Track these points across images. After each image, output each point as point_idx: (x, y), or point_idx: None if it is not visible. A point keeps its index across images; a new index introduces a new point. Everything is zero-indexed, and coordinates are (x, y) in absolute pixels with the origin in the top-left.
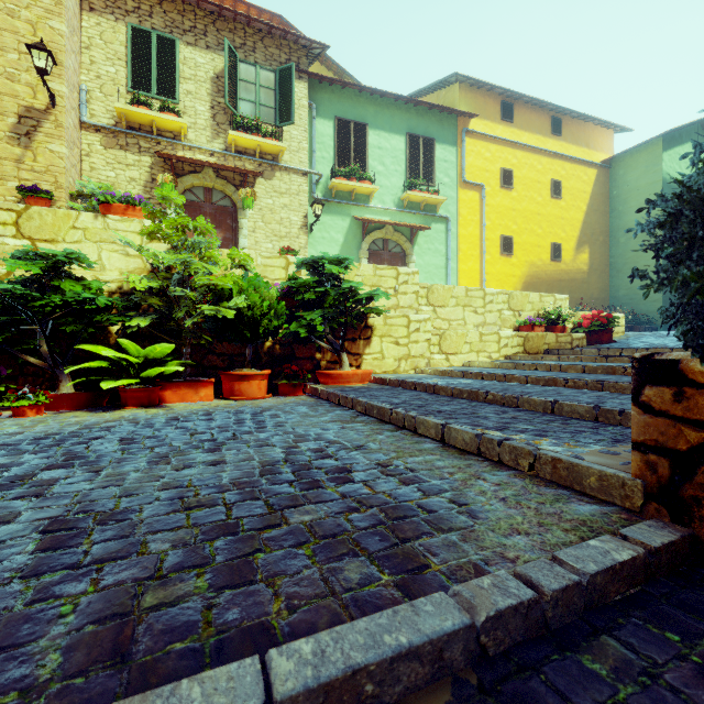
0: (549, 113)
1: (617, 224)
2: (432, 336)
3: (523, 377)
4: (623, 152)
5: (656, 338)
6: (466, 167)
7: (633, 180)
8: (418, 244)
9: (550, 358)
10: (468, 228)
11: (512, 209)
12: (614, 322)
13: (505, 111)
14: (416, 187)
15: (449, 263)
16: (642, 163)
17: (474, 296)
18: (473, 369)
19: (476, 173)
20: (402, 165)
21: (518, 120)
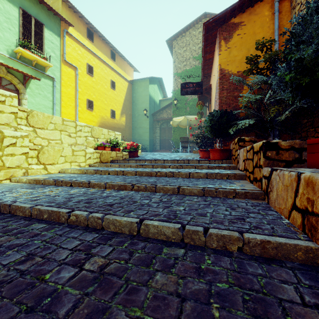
0: (110, 48)
1: (135, 108)
2: (30, 150)
3: (102, 184)
4: (137, 79)
5: (152, 155)
6: (67, 53)
7: (140, 92)
8: (30, 88)
9: (115, 165)
10: (67, 88)
11: (93, 87)
12: (139, 148)
13: (89, 34)
14: (28, 48)
15: (55, 106)
16: (143, 86)
17: (69, 125)
18: (65, 175)
19: (73, 59)
20: (15, 27)
21: (96, 43)
